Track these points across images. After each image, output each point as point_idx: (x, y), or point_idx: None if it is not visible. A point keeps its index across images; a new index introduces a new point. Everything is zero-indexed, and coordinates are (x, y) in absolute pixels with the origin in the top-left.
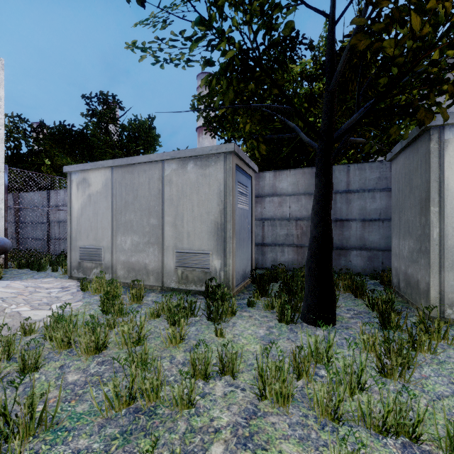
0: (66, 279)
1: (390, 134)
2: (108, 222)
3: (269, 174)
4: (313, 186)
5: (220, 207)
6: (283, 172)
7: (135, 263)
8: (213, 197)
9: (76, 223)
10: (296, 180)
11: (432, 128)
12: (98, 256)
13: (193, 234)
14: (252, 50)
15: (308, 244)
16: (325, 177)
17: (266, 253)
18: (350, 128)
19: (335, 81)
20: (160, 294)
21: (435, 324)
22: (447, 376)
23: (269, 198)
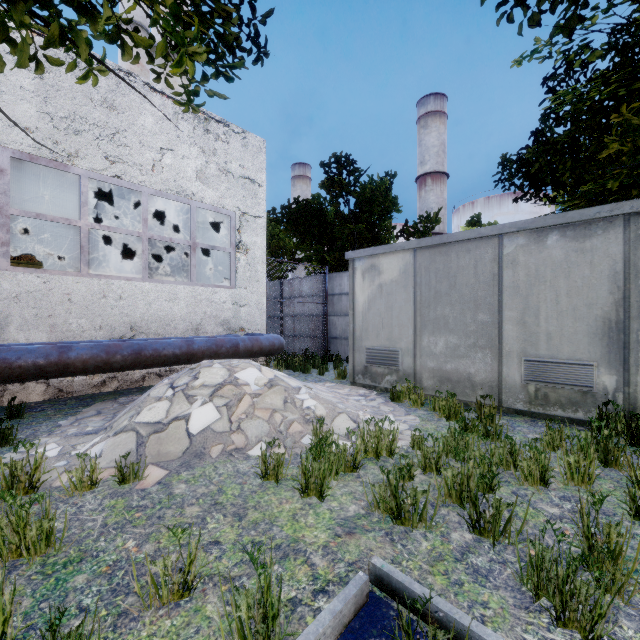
0: (350, 386)
1: None
2: (409, 318)
3: None
4: None
5: (616, 296)
6: None
7: (451, 372)
8: (599, 282)
9: (362, 319)
10: None
11: None
12: (394, 360)
13: (558, 336)
14: (633, 43)
15: None
16: None
17: None
18: None
19: None
20: (505, 417)
21: None
22: None
23: None
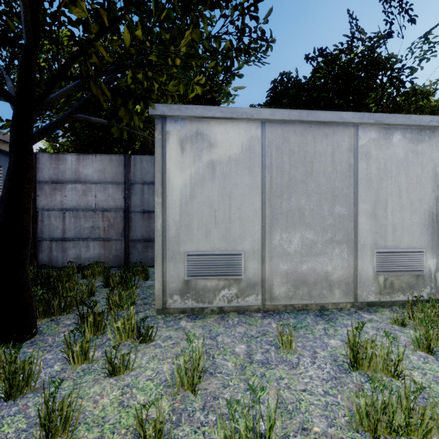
0: None
1: (121, 117)
2: None
3: (72, 157)
4: (121, 174)
5: None
6: (88, 157)
7: None
8: None
9: None
10: (103, 167)
11: (156, 118)
12: None
13: None
14: None
15: (115, 237)
16: (15, 153)
17: (67, 249)
18: (43, 95)
19: (26, 33)
20: None
21: (118, 324)
22: (60, 398)
23: (72, 185)
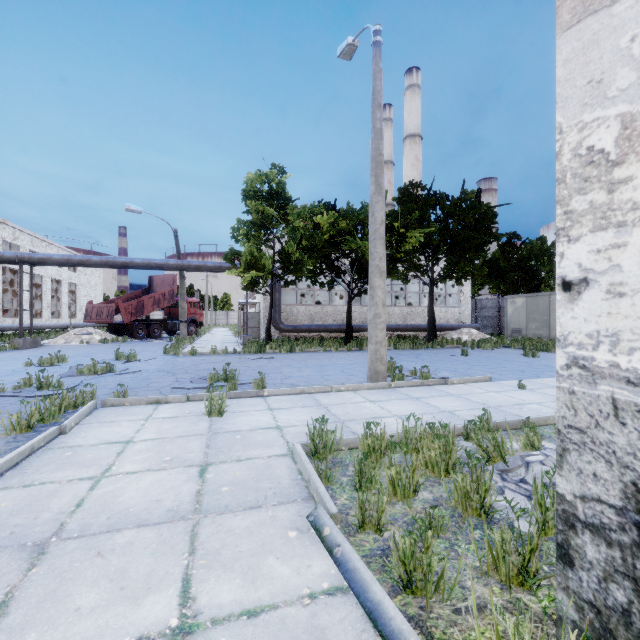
0: None
1: None
2: (525, 318)
3: None
4: None
5: None
6: None
7: (537, 334)
8: None
9: (509, 318)
10: None
11: None
12: (520, 331)
13: None
14: None
15: None
16: None
17: None
18: None
19: None
20: None
21: None
22: None
23: None
